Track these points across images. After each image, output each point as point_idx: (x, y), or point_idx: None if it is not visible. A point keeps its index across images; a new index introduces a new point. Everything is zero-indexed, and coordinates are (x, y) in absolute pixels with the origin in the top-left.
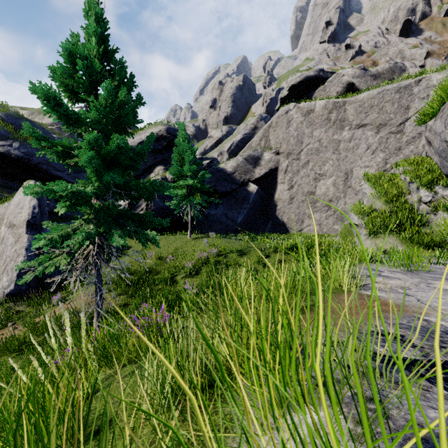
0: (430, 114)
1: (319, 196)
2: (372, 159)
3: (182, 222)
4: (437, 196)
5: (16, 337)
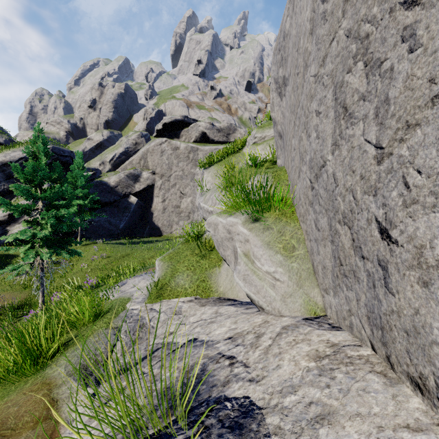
0: None
1: (183, 209)
2: None
3: None
4: None
5: None
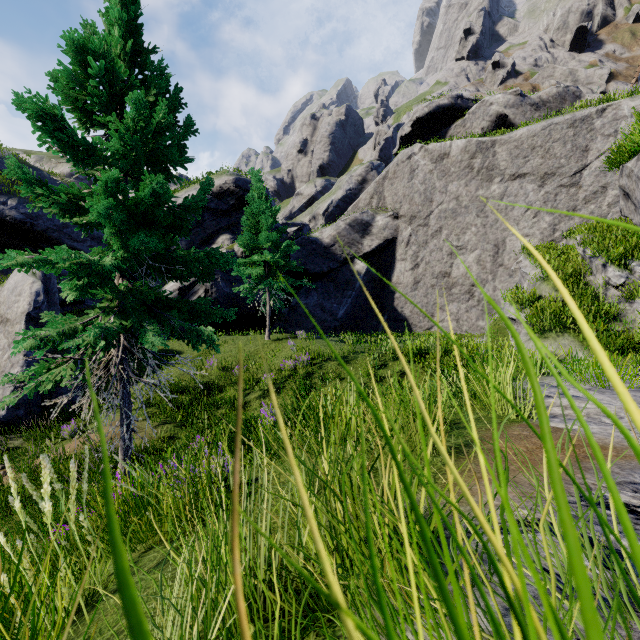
0: (628, 151)
1: (456, 278)
2: (534, 224)
3: (257, 317)
4: (634, 276)
5: (3, 488)
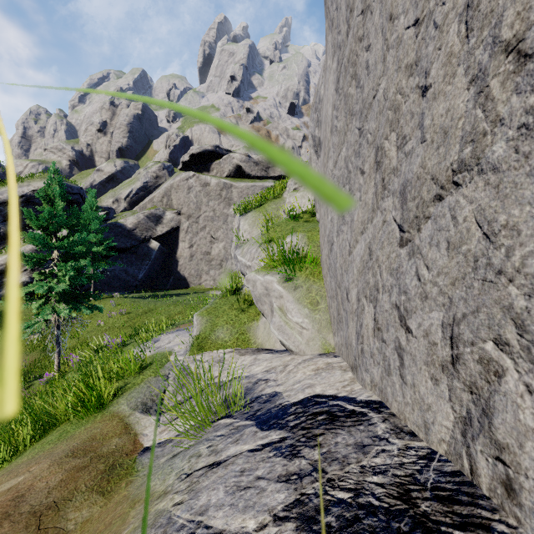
0: None
1: (214, 256)
2: None
3: None
4: None
5: None
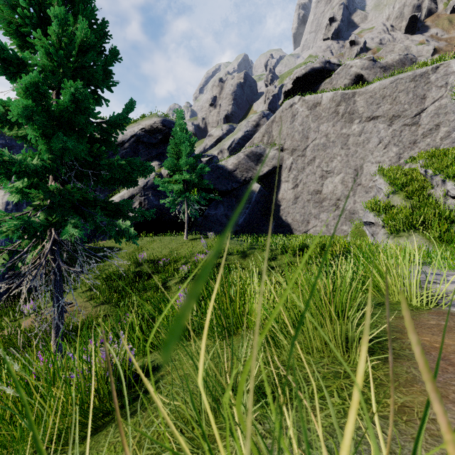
0: None
1: (326, 195)
2: (384, 154)
3: (179, 223)
4: None
5: None
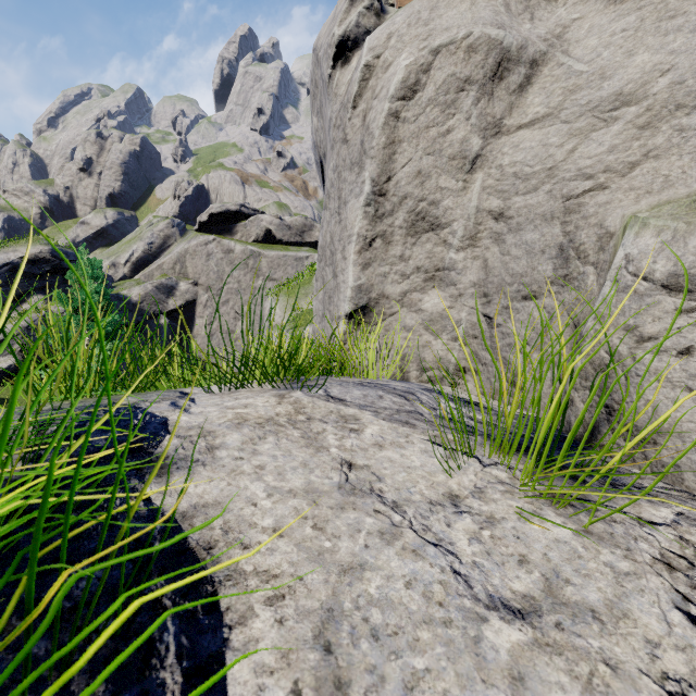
0: None
1: (239, 335)
2: None
3: None
4: None
5: None
